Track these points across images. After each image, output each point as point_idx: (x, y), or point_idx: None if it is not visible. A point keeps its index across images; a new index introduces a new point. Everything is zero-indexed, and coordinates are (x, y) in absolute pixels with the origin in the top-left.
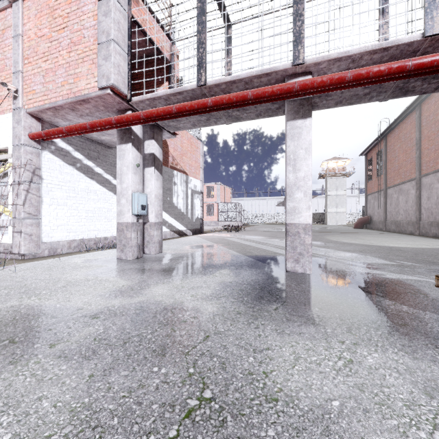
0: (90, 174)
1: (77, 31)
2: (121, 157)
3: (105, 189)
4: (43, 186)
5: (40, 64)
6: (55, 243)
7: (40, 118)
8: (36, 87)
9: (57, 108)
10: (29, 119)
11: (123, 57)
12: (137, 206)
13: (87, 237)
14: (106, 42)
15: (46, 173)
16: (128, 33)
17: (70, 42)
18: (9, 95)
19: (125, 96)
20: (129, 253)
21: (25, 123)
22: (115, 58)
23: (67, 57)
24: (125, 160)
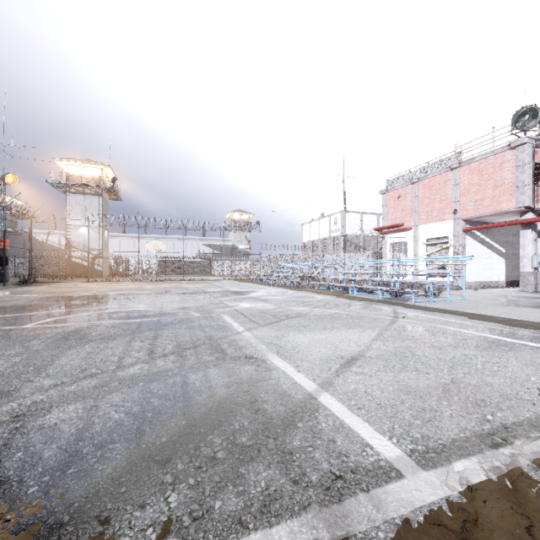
0: (483, 243)
1: (499, 181)
2: (523, 237)
3: (490, 251)
4: (465, 253)
5: (471, 197)
6: (470, 282)
7: (465, 220)
8: (469, 208)
9: (482, 216)
10: (462, 222)
11: (530, 189)
12: (536, 263)
13: (482, 280)
14: (522, 186)
15: (466, 246)
16: (532, 174)
17: (494, 186)
18: (449, 211)
19: (530, 207)
20: (530, 288)
21: (461, 225)
22: (527, 193)
23: (491, 193)
24: (527, 238)
